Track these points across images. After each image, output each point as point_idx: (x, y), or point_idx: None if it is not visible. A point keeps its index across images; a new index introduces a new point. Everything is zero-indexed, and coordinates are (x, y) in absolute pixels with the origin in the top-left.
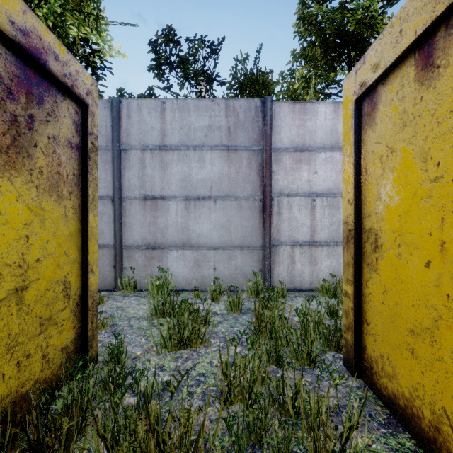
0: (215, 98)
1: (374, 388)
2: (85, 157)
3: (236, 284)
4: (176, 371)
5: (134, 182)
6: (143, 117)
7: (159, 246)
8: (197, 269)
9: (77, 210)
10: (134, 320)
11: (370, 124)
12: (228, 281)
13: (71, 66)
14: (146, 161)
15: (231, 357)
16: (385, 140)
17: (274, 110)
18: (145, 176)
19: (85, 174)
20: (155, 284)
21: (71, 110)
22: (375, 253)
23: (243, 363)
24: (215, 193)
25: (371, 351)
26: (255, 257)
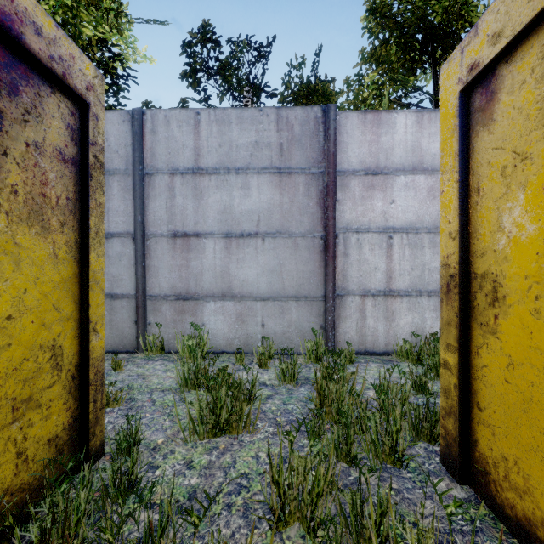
0: (263, 107)
1: (492, 504)
2: (84, 175)
3: (290, 345)
4: (209, 470)
5: (161, 216)
6: (172, 133)
7: (192, 296)
8: (240, 325)
9: (73, 248)
10: (158, 392)
11: (485, 124)
12: (280, 341)
13: (63, 47)
14: (175, 188)
15: (284, 449)
16: (511, 143)
17: (340, 122)
18: (174, 207)
19: (85, 198)
20: (187, 344)
21: (63, 109)
22: (493, 309)
23: (302, 466)
24: (263, 229)
25: (487, 449)
26: (315, 310)
